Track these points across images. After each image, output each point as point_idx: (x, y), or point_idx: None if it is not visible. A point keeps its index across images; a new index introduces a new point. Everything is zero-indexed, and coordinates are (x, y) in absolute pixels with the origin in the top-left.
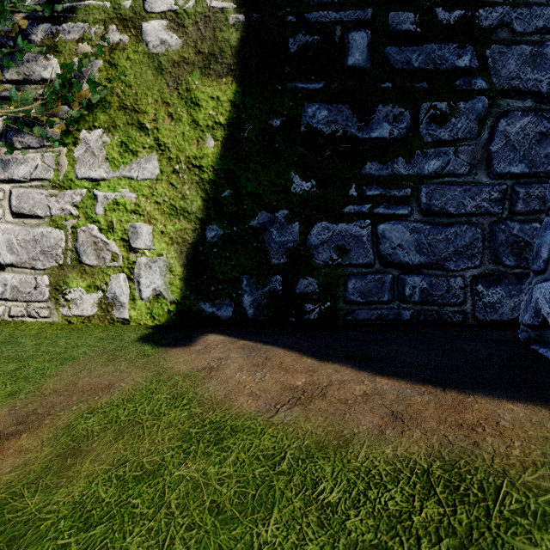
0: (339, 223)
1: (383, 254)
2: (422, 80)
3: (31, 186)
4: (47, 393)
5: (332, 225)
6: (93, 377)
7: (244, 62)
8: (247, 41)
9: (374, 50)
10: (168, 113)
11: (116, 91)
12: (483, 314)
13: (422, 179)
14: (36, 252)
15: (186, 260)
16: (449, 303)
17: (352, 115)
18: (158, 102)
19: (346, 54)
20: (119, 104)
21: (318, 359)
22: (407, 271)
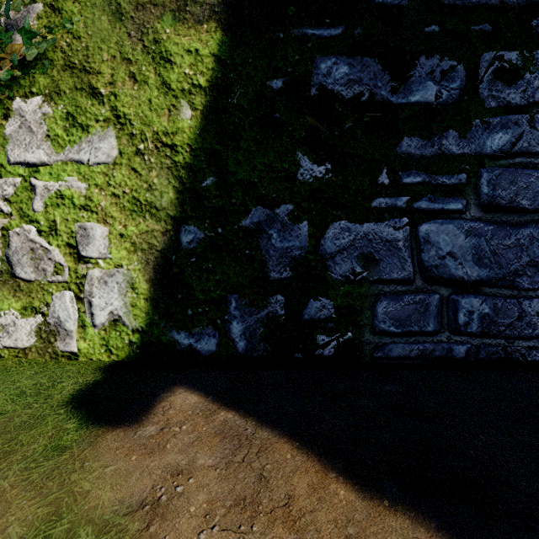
0: (365, 222)
1: (427, 266)
2: (482, 20)
3: None
4: None
5: (354, 225)
6: None
7: (232, 1)
8: None
9: None
10: (130, 74)
11: (60, 45)
12: None
13: (482, 159)
14: None
15: (153, 274)
16: (521, 336)
17: (383, 71)
18: (116, 59)
19: None
20: (63, 62)
21: (359, 487)
22: (461, 290)
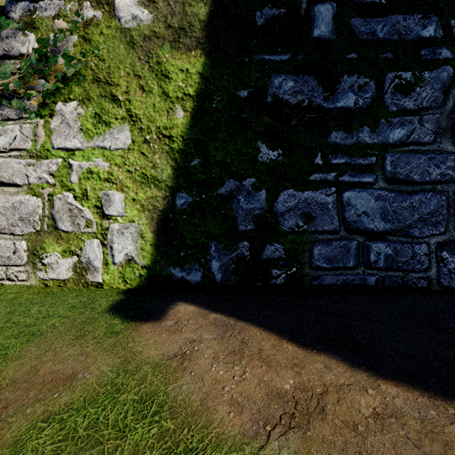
0: (305, 190)
1: (348, 221)
2: (387, 50)
3: (10, 156)
4: (4, 384)
5: (298, 193)
6: (56, 362)
7: (212, 35)
8: (216, 15)
9: (339, 22)
10: (140, 86)
11: (90, 65)
12: (448, 280)
13: (387, 147)
14: (15, 218)
15: (156, 227)
16: (413, 269)
17: (318, 85)
18: (130, 75)
19: (312, 26)
20: (92, 77)
21: (300, 345)
22: (372, 238)
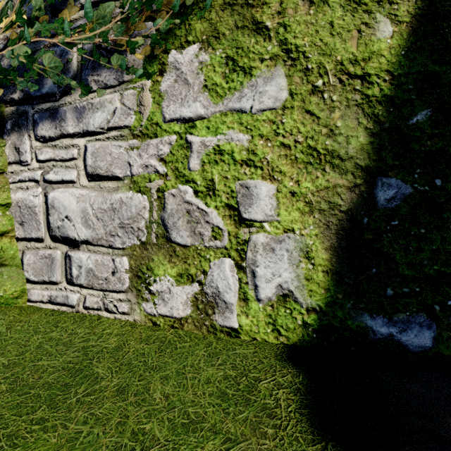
0: None
1: None
2: None
3: (108, 138)
4: None
5: None
6: None
7: None
8: None
9: None
10: None
11: None
12: None
13: None
14: (114, 225)
15: (335, 240)
16: None
17: None
18: None
19: None
20: (222, 1)
21: None
22: None
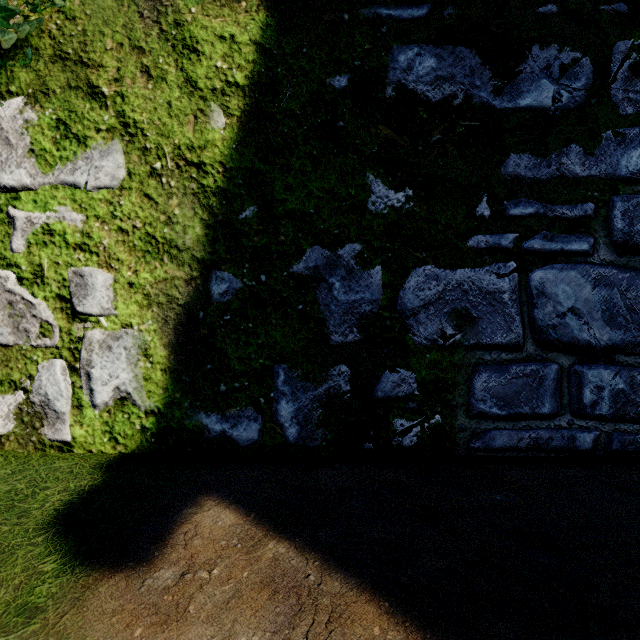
0: (458, 267)
1: (541, 326)
2: None
3: None
4: None
5: (444, 271)
6: None
7: None
8: None
9: None
10: (142, 67)
11: (48, 28)
12: None
13: (615, 184)
14: None
15: (173, 336)
16: None
17: (482, 66)
18: (124, 47)
19: None
20: (53, 51)
21: None
22: (587, 359)
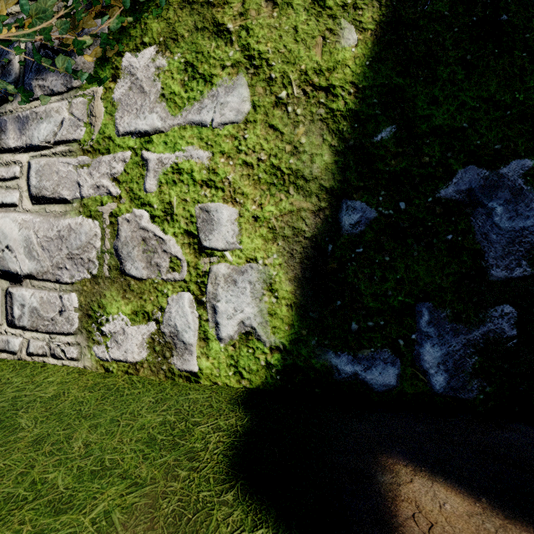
0: None
1: None
2: None
3: (55, 154)
4: None
5: None
6: None
7: None
8: None
9: None
10: None
11: None
12: None
13: None
14: (61, 256)
15: (299, 270)
16: None
17: None
18: None
19: None
20: None
21: None
22: None
